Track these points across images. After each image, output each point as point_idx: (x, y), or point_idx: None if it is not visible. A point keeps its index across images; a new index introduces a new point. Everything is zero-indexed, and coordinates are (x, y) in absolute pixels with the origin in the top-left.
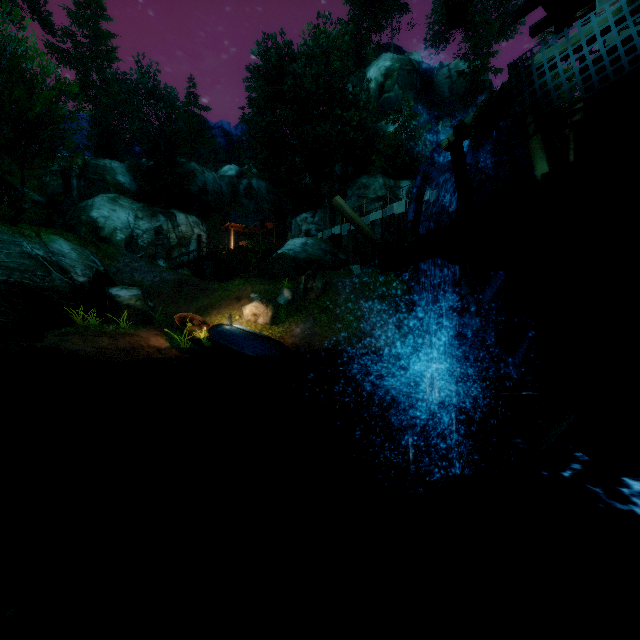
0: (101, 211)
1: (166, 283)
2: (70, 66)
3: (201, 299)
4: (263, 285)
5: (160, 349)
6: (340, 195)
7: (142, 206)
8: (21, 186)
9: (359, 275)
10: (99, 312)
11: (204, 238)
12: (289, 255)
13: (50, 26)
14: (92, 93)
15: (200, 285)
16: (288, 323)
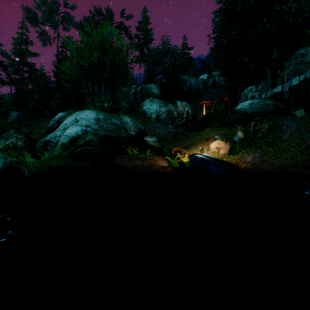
0: (146, 106)
1: (169, 134)
2: (137, 49)
3: (186, 141)
4: (223, 130)
5: (163, 167)
6: (278, 68)
7: (162, 101)
8: (114, 97)
9: (302, 117)
10: (139, 148)
11: (190, 112)
12: (240, 111)
13: (131, 37)
14: (144, 58)
15: (186, 134)
16: (241, 153)
